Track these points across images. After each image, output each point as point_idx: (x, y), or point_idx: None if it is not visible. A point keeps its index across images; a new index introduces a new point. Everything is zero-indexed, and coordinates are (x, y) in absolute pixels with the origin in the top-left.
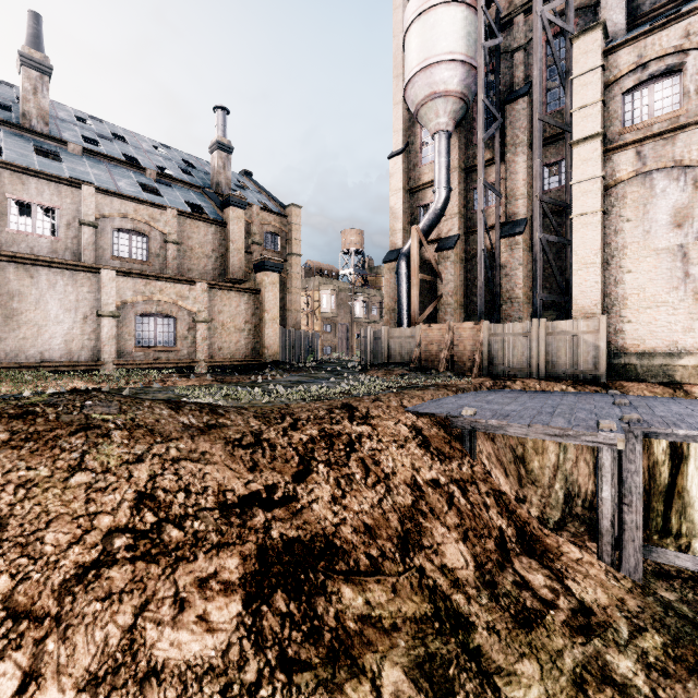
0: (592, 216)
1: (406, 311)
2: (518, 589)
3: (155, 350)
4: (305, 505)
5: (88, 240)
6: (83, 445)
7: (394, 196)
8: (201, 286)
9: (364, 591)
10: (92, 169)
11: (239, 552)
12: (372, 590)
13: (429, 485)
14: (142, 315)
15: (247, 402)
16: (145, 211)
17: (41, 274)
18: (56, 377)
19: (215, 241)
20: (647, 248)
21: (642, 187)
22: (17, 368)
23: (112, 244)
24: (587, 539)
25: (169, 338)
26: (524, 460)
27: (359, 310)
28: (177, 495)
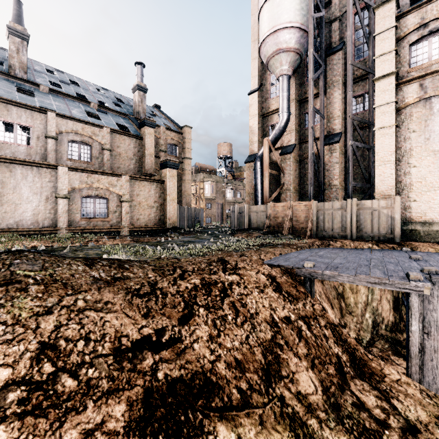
0: (389, 129)
1: (260, 194)
2: (357, 410)
3: (94, 220)
4: (188, 345)
5: (51, 148)
6: (1, 300)
7: (252, 119)
8: (125, 178)
9: (236, 427)
10: (54, 102)
11: (126, 398)
12: (243, 425)
13: (283, 322)
14: (85, 197)
15: (150, 257)
16: (89, 129)
17: (17, 169)
18: (22, 239)
19: (135, 149)
20: (427, 150)
21: (424, 108)
22: (1, 232)
23: (67, 151)
24: (391, 353)
25: (104, 212)
26: (343, 296)
27: (229, 194)
28: (77, 344)
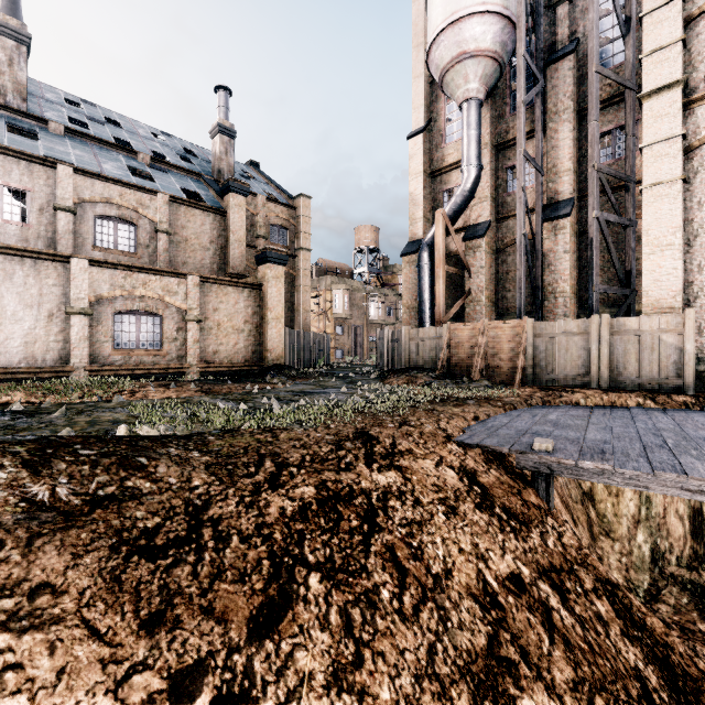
0: (669, 185)
1: (428, 309)
2: None
3: (137, 354)
4: None
5: (65, 227)
6: None
7: (414, 181)
8: (192, 279)
9: None
10: (74, 150)
11: None
12: None
13: (508, 592)
14: (122, 313)
15: (217, 430)
16: (132, 195)
17: None
18: None
19: (213, 232)
20: None
21: None
22: None
23: (94, 233)
24: (697, 617)
25: (155, 340)
26: (592, 498)
27: (373, 311)
28: None
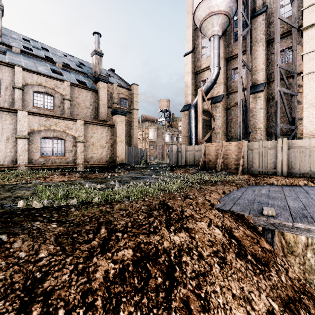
0: None
1: (194, 136)
2: None
3: (52, 158)
4: None
5: (18, 97)
6: None
7: (187, 76)
8: (80, 122)
9: None
10: (24, 60)
11: None
12: None
13: None
14: (44, 138)
15: (79, 202)
16: (52, 82)
17: None
18: None
19: (91, 100)
20: None
21: None
22: None
23: (33, 100)
24: None
25: (61, 151)
26: (283, 233)
27: (167, 138)
28: None
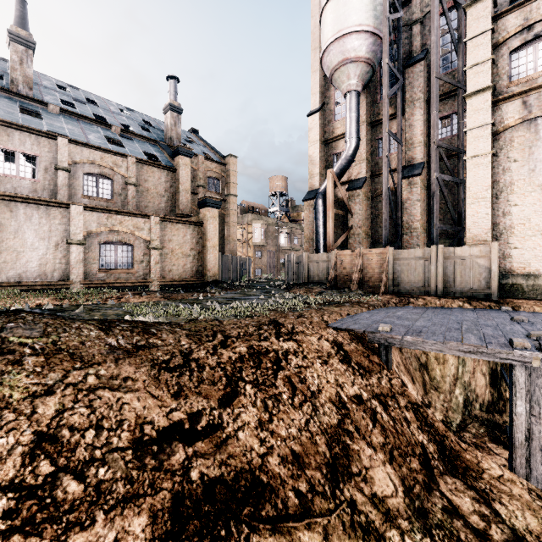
0: (483, 157)
1: (322, 240)
2: (449, 516)
3: (116, 272)
4: (231, 434)
5: (63, 182)
6: None
7: (312, 147)
8: (154, 219)
9: None
10: (67, 125)
11: (149, 507)
12: (302, 540)
13: (353, 402)
14: (105, 243)
15: (184, 319)
16: (109, 158)
17: (20, 208)
18: (25, 295)
19: (167, 183)
20: (532, 184)
21: (528, 131)
22: None
23: (83, 186)
24: (487, 440)
25: (128, 262)
26: (427, 367)
27: (283, 240)
28: (85, 434)
